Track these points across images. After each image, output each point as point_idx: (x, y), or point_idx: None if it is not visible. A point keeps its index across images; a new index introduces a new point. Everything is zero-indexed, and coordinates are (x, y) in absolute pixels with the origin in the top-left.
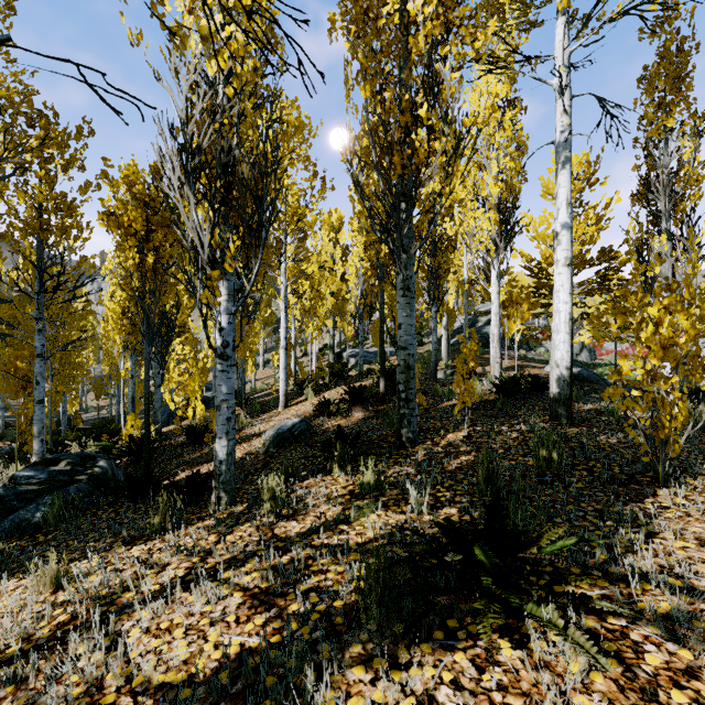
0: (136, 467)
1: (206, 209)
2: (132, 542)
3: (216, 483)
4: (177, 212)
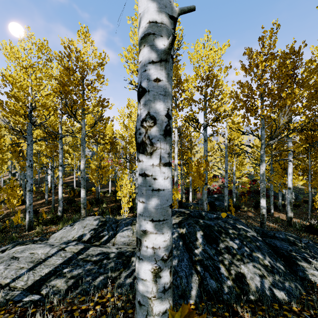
0: None
1: None
2: None
3: None
4: None
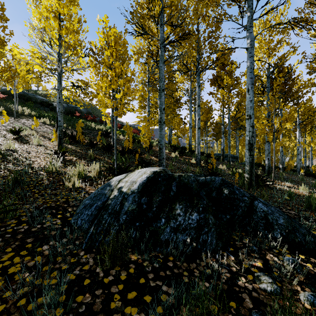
0: None
1: None
2: None
3: None
4: None
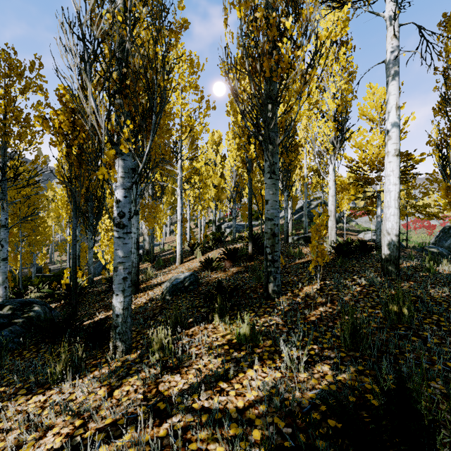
0: (69, 308)
1: (104, 98)
2: (35, 390)
3: (113, 333)
4: (81, 102)
